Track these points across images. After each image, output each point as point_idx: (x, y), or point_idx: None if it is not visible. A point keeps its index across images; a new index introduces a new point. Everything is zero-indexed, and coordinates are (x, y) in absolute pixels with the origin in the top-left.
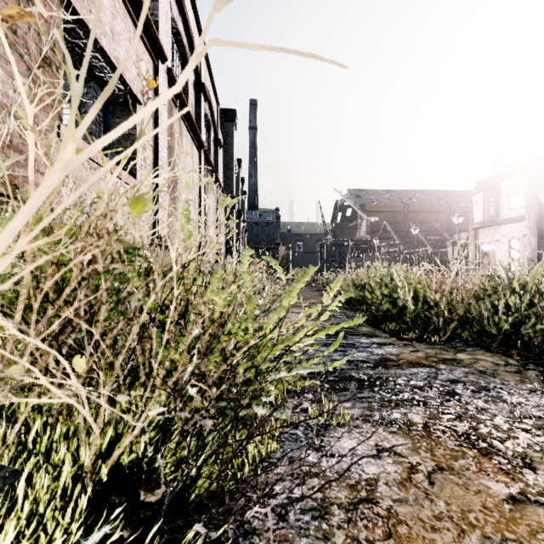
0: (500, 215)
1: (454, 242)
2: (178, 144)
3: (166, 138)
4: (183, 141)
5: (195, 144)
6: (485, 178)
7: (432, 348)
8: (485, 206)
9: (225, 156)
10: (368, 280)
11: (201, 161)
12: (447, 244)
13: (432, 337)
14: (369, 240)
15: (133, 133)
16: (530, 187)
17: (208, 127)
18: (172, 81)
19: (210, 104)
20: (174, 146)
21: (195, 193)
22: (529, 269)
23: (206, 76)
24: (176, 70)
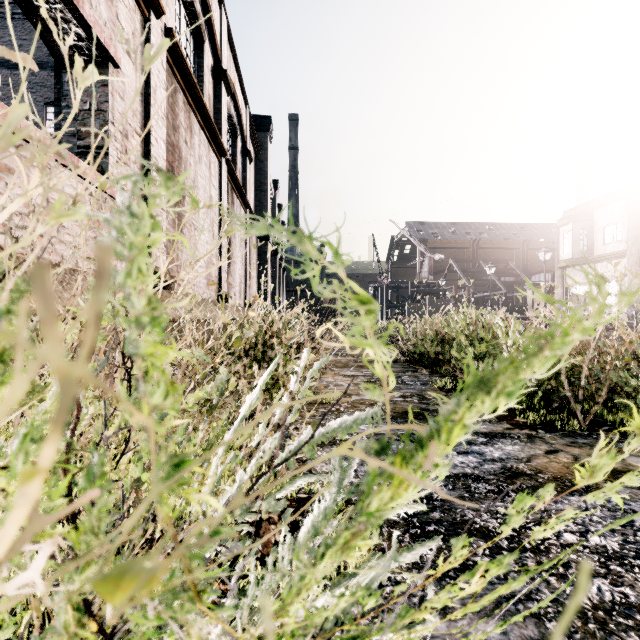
0: (593, 251)
1: (534, 284)
2: (185, 144)
3: (163, 129)
4: (194, 141)
5: (213, 150)
6: (575, 207)
7: (577, 445)
8: (575, 239)
9: (257, 175)
10: (450, 332)
11: (223, 173)
12: (526, 286)
13: (569, 423)
14: (432, 282)
15: (105, 109)
16: (632, 216)
17: (234, 134)
18: (173, 48)
19: (236, 104)
20: (180, 145)
21: (214, 215)
22: (630, 316)
23: (229, 65)
24: (186, 46)
